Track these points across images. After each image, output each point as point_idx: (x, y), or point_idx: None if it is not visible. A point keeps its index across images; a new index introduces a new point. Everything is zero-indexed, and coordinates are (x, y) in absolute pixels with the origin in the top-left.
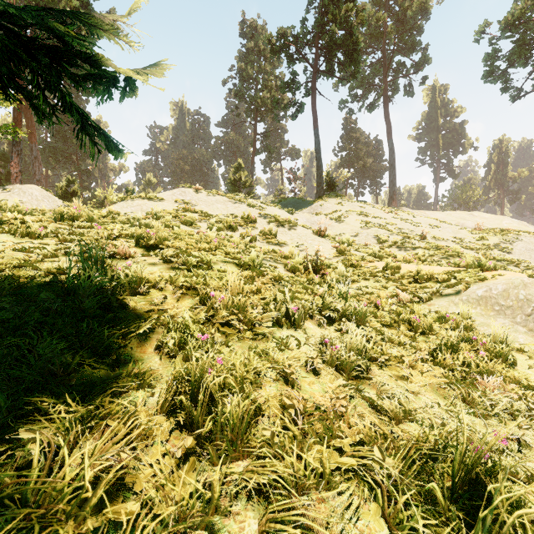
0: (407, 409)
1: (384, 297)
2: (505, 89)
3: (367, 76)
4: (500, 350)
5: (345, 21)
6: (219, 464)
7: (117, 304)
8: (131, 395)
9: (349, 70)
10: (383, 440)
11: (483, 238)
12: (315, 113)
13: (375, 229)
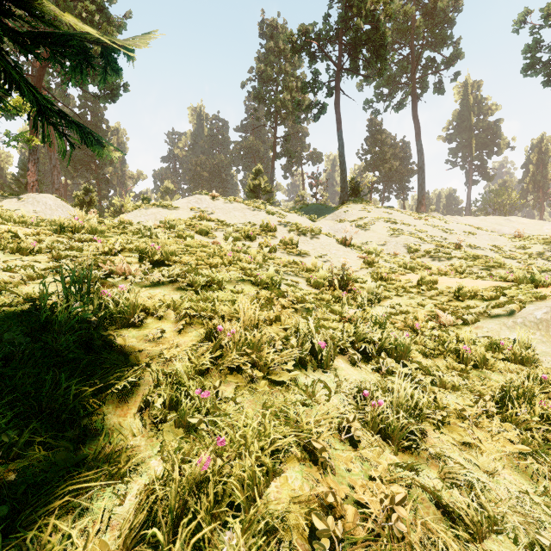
0: (491, 513)
1: (422, 318)
2: (547, 83)
3: (394, 74)
4: None
5: (370, 15)
6: None
7: (101, 341)
8: (91, 497)
9: (375, 67)
10: None
11: (525, 246)
12: (339, 113)
13: (404, 237)
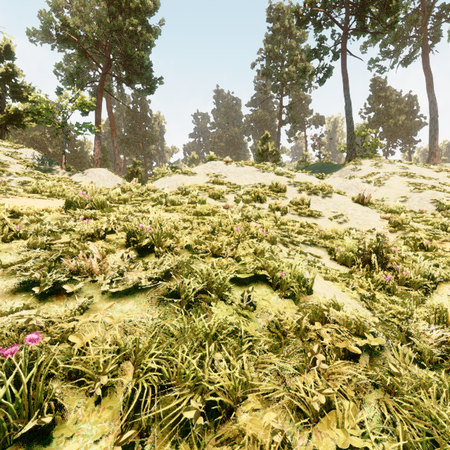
0: None
1: None
2: None
3: (402, 29)
4: None
5: None
6: None
7: None
8: None
9: (384, 22)
10: None
11: None
12: (346, 73)
13: (430, 192)
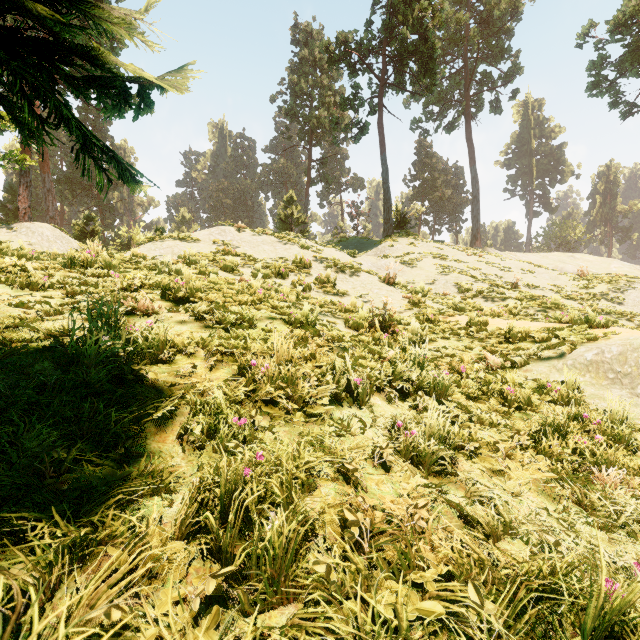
0: (507, 520)
1: (468, 361)
2: (614, 104)
3: (445, 90)
4: (619, 431)
5: (418, 23)
6: (253, 617)
7: (132, 375)
8: (142, 503)
9: (423, 82)
10: (478, 571)
11: (588, 285)
12: (382, 134)
13: (455, 275)
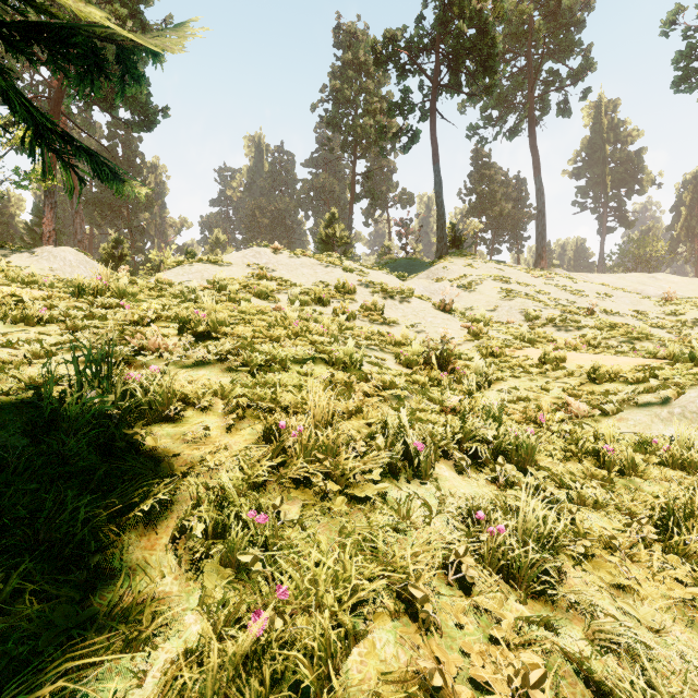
0: (666, 696)
1: (548, 408)
2: None
3: (506, 91)
4: None
5: (476, 15)
6: None
7: (124, 442)
8: (100, 672)
9: (481, 83)
10: None
11: (677, 311)
12: (435, 142)
13: (520, 300)
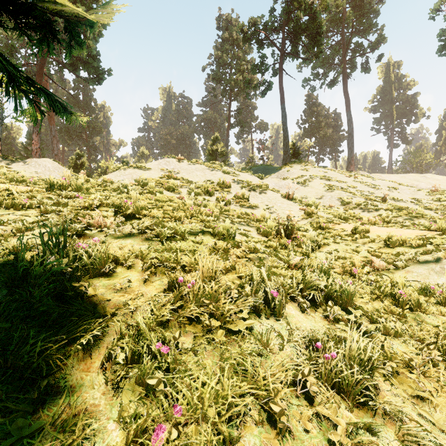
0: None
1: (359, 264)
2: None
3: (328, 56)
4: None
5: (308, 7)
6: None
7: (73, 291)
8: None
9: (312, 51)
10: None
11: (441, 198)
12: (282, 90)
13: (338, 191)
